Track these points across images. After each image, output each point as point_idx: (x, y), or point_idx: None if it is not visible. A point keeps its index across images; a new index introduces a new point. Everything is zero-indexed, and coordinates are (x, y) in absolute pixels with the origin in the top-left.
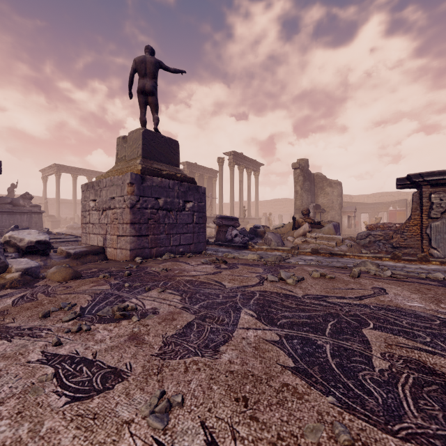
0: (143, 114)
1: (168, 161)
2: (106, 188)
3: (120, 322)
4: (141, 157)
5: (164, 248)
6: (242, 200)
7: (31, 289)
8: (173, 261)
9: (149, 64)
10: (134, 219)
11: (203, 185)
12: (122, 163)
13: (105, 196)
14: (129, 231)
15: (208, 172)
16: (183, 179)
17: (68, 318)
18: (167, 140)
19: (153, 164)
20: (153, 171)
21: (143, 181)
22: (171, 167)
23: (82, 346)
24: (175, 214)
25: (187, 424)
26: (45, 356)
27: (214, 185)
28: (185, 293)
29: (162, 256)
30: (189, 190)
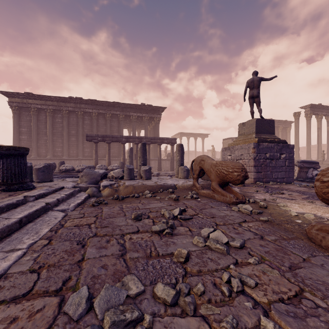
0: (252, 109)
1: (268, 132)
2: (237, 150)
3: (282, 194)
4: (254, 133)
5: (269, 179)
6: (320, 145)
7: (235, 187)
8: (278, 185)
9: (255, 81)
10: (255, 164)
11: (278, 134)
12: (243, 136)
13: (237, 153)
14: (253, 169)
15: (282, 124)
16: (279, 141)
17: (265, 192)
18: (268, 121)
19: (261, 136)
20: (263, 140)
21: (258, 146)
22: (270, 135)
23: (278, 196)
24: (275, 161)
25: (318, 203)
26: (271, 196)
27: (288, 134)
28: (299, 192)
29: (268, 183)
30: (282, 147)
